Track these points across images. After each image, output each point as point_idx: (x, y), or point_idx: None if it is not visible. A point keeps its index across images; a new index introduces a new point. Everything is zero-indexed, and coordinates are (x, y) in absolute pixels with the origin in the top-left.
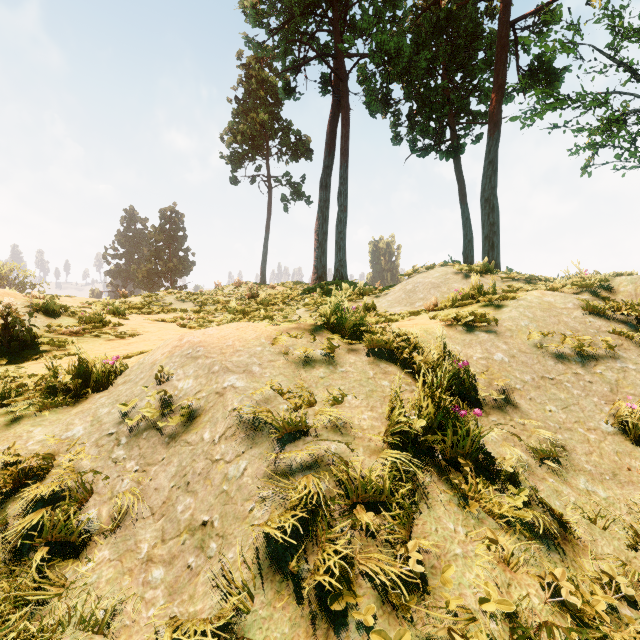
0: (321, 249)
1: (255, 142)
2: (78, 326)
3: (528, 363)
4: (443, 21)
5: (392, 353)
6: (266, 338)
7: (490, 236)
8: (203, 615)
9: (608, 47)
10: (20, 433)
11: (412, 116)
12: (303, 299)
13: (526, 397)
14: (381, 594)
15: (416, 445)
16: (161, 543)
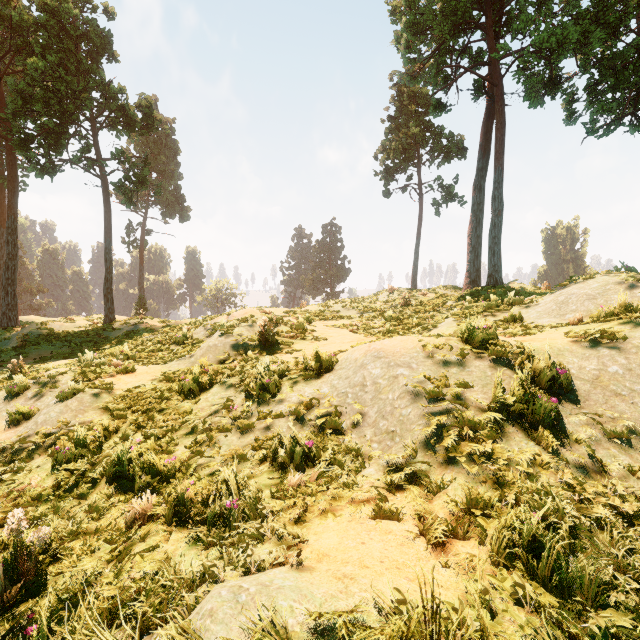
0: (474, 253)
1: (406, 154)
2: (292, 332)
3: None
4: None
5: (510, 361)
6: (420, 348)
7: None
8: (396, 459)
9: None
10: (299, 389)
11: (592, 87)
12: (453, 307)
13: (628, 401)
14: (470, 459)
15: (509, 415)
16: (374, 436)
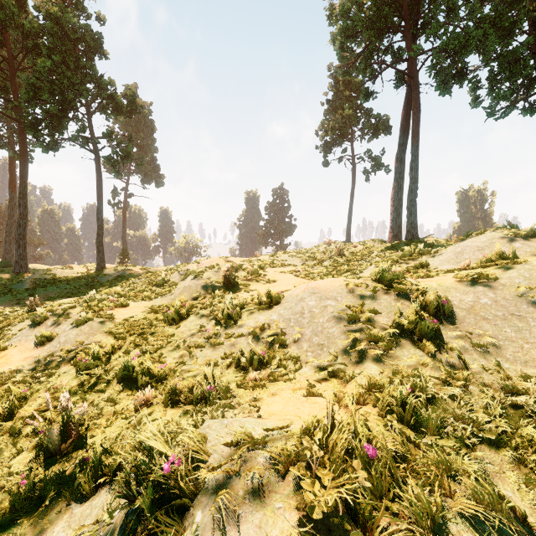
0: (396, 212)
1: (342, 131)
2: (249, 276)
3: (505, 306)
4: None
5: (409, 295)
6: (344, 286)
7: None
8: (323, 362)
9: None
10: (255, 317)
11: (493, 77)
12: (377, 256)
13: (492, 323)
14: (373, 360)
15: (405, 332)
16: (309, 348)
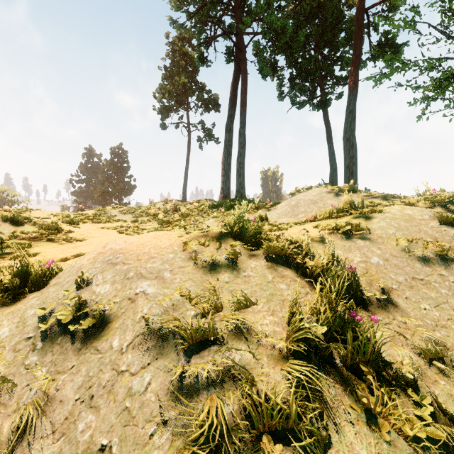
0: (226, 175)
1: (178, 98)
2: (37, 233)
3: (400, 266)
4: (315, 9)
5: (287, 258)
6: (178, 246)
7: (350, 166)
8: None
9: (440, 24)
10: None
11: (292, 79)
12: (213, 212)
13: (402, 296)
14: None
15: (317, 351)
16: None
